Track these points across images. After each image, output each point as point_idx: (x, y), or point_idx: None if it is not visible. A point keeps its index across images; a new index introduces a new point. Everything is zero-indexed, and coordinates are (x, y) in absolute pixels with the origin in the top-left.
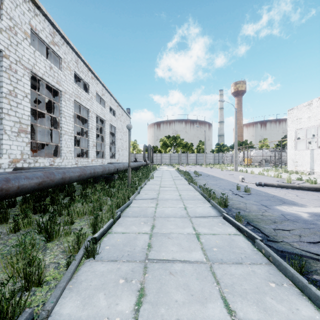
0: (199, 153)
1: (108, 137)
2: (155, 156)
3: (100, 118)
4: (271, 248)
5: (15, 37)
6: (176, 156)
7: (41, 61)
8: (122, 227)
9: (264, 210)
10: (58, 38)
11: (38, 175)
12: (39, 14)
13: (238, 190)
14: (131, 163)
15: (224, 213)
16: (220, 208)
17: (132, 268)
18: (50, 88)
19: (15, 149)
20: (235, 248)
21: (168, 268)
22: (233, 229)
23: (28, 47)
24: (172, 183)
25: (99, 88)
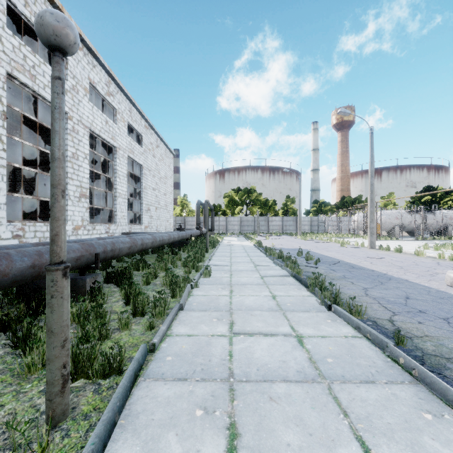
0: (287, 215)
1: (124, 182)
2: (216, 220)
3: (102, 141)
4: None
5: None
6: (251, 221)
7: None
8: None
9: None
10: None
11: None
12: None
13: None
14: (163, 234)
15: None
16: None
17: None
18: None
19: None
20: None
21: None
22: None
23: None
24: (269, 302)
25: (98, 76)
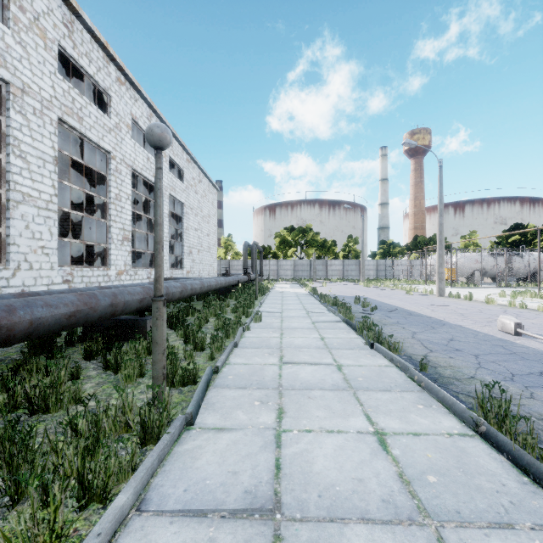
0: (348, 258)
1: (166, 223)
2: (266, 264)
3: (144, 180)
4: None
5: None
6: (306, 265)
7: None
8: None
9: None
10: None
11: None
12: None
13: None
14: (210, 280)
15: None
16: None
17: None
18: None
19: None
20: None
21: None
22: None
23: None
24: (317, 342)
25: (140, 110)
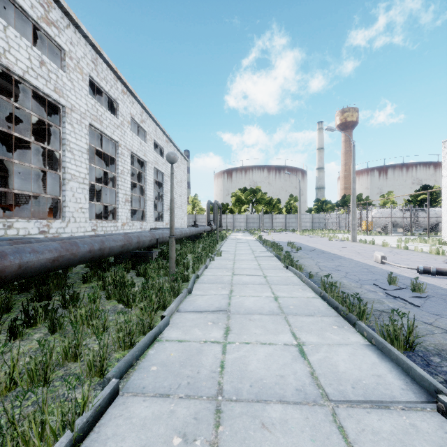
0: (290, 213)
1: (152, 189)
2: (224, 218)
3: (138, 158)
4: None
5: None
6: (256, 218)
7: (21, 48)
8: None
9: None
10: (57, 14)
11: None
12: None
13: (391, 284)
14: (186, 229)
15: (444, 395)
16: (409, 364)
17: None
18: (45, 102)
19: None
20: None
21: None
22: None
23: None
24: (255, 266)
25: (135, 110)
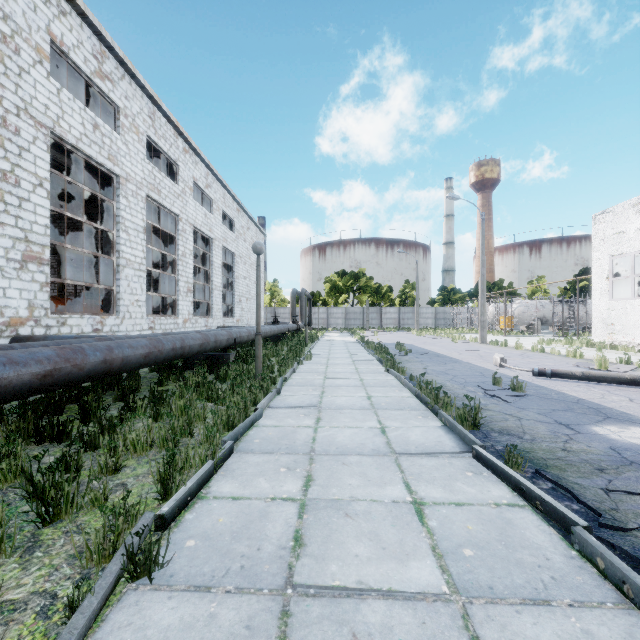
0: (405, 306)
1: (219, 274)
2: (315, 312)
3: (202, 235)
4: (614, 549)
5: (15, 58)
6: (358, 313)
7: (75, 112)
8: (235, 480)
9: (567, 436)
10: (111, 64)
11: (44, 355)
12: (70, 12)
13: (496, 386)
14: (266, 327)
15: (477, 445)
16: (464, 433)
17: (249, 616)
18: (95, 170)
19: (15, 298)
20: (519, 548)
21: (348, 619)
22: (505, 490)
23: (44, 80)
24: (352, 370)
25: (199, 172)
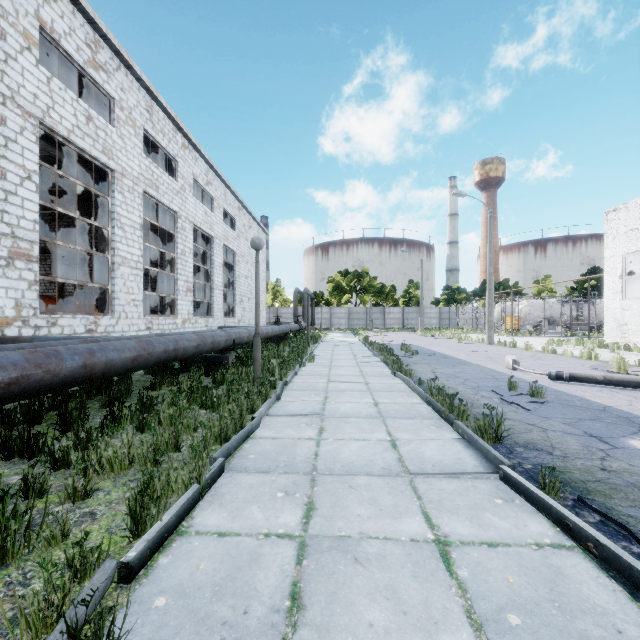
0: (409, 306)
1: (220, 273)
2: (318, 312)
3: (202, 233)
4: None
5: (0, 43)
6: (362, 313)
7: (66, 102)
8: (223, 509)
9: (603, 451)
10: (106, 54)
11: (9, 360)
12: None
13: (511, 391)
14: (267, 328)
15: (505, 465)
16: (487, 449)
17: None
18: (89, 165)
19: (0, 296)
20: (579, 614)
21: None
22: (545, 524)
23: (33, 68)
24: (356, 373)
25: (199, 168)
